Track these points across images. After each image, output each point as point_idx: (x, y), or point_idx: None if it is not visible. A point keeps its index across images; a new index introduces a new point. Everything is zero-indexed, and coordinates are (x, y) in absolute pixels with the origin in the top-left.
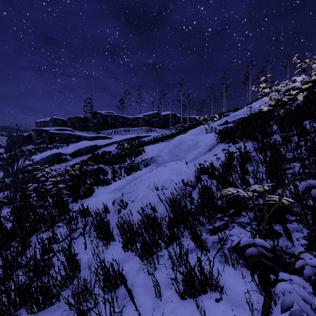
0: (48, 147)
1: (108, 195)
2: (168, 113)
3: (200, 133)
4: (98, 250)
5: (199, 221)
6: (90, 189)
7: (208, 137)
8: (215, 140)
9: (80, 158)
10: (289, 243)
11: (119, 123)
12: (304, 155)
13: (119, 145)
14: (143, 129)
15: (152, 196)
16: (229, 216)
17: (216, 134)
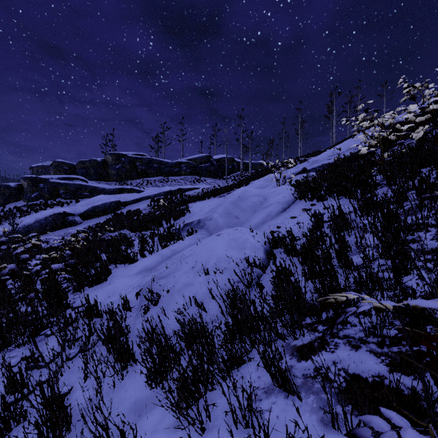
0: (48, 204)
1: (132, 280)
2: (223, 156)
3: (268, 185)
4: (108, 381)
5: (279, 335)
6: (104, 270)
7: (281, 191)
8: (291, 195)
9: (96, 220)
10: None
11: (154, 169)
12: (434, 220)
13: (153, 202)
14: (188, 179)
15: (199, 284)
16: (327, 323)
17: (292, 187)
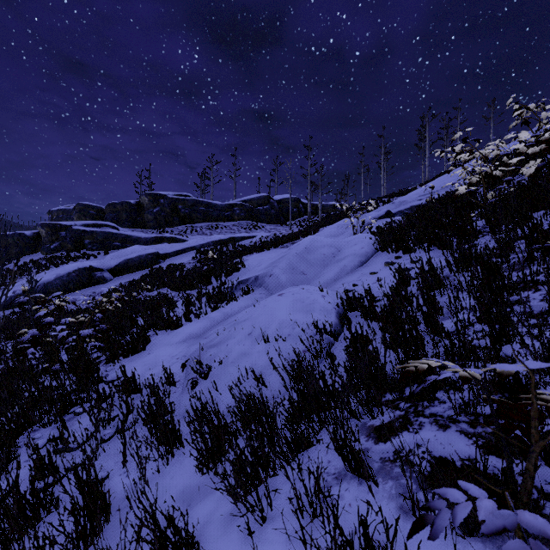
0: (71, 257)
1: (176, 349)
2: (286, 197)
3: (342, 233)
4: (151, 466)
5: (352, 413)
6: (142, 337)
7: (358, 240)
8: (370, 246)
9: (129, 276)
10: (546, 469)
11: (200, 214)
12: (546, 276)
13: (198, 254)
14: (243, 225)
15: (257, 353)
16: (411, 400)
17: (373, 235)
